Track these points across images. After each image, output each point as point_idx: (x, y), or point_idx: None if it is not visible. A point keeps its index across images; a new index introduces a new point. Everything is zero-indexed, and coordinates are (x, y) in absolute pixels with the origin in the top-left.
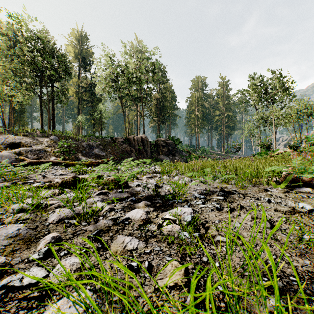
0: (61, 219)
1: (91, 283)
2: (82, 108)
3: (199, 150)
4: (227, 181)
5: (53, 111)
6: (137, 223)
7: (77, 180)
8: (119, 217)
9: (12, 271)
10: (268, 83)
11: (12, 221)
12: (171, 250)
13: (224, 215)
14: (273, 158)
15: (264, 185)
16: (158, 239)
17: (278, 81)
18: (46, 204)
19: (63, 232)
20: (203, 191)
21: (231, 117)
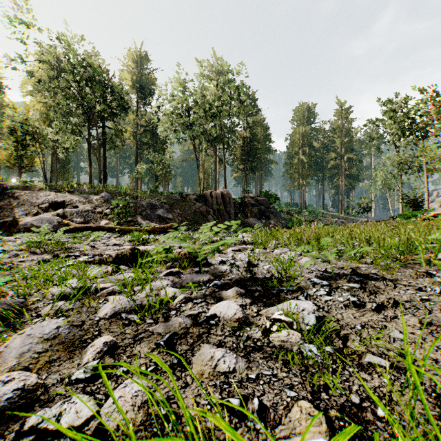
0: (116, 313)
1: (166, 433)
2: (142, 155)
3: (305, 211)
4: (359, 258)
5: (104, 159)
6: (229, 324)
7: (137, 253)
8: (201, 312)
9: (46, 397)
10: (414, 107)
11: (50, 312)
12: (293, 378)
13: (369, 316)
14: (427, 223)
15: (421, 266)
16: (267, 355)
17: (433, 104)
18: (95, 288)
19: (119, 334)
20: (323, 274)
21: (354, 161)
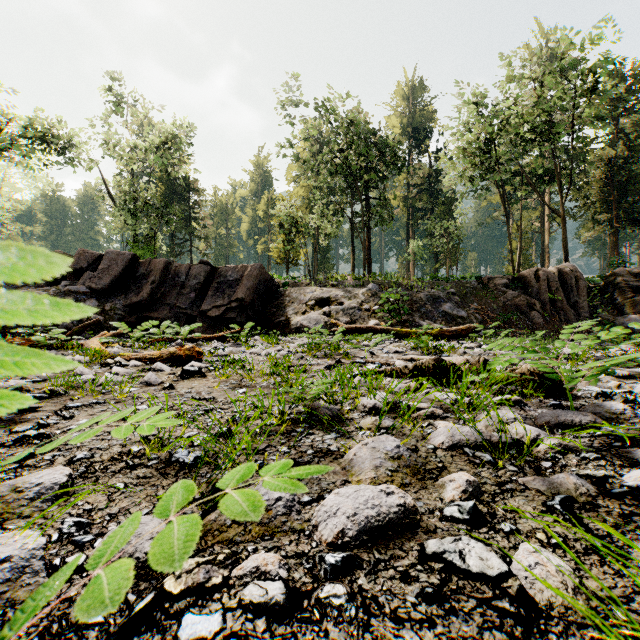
0: (455, 444)
1: None
2: (415, 226)
3: None
4: None
5: (368, 240)
6: None
7: (443, 366)
8: (609, 477)
9: (424, 525)
10: None
11: (371, 426)
12: None
13: None
14: None
15: None
16: None
17: None
18: (408, 406)
19: (473, 475)
20: None
21: None
